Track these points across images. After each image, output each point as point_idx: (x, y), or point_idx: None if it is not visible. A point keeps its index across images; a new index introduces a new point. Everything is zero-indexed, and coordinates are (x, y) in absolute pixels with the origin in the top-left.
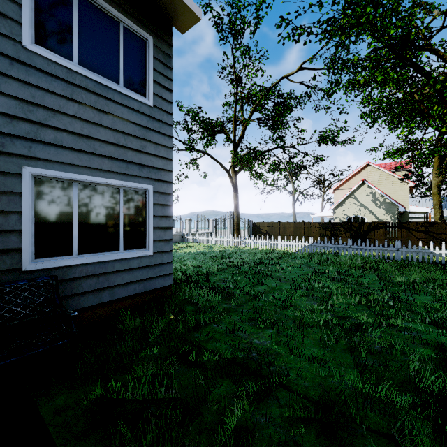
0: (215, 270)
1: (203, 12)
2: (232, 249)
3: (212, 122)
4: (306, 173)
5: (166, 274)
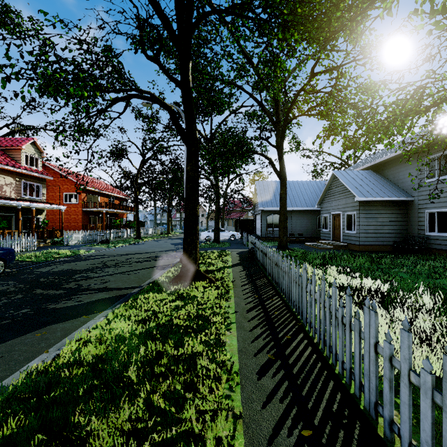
0: None
1: None
2: None
3: None
4: None
5: None
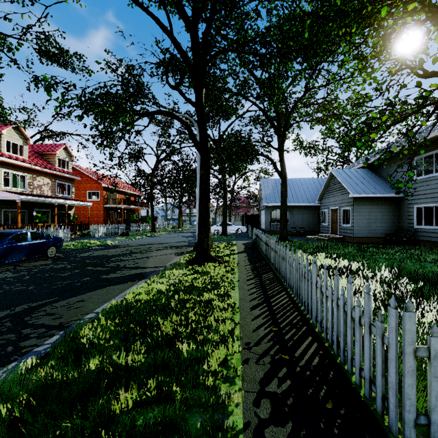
0: None
1: None
2: None
3: None
4: None
5: None
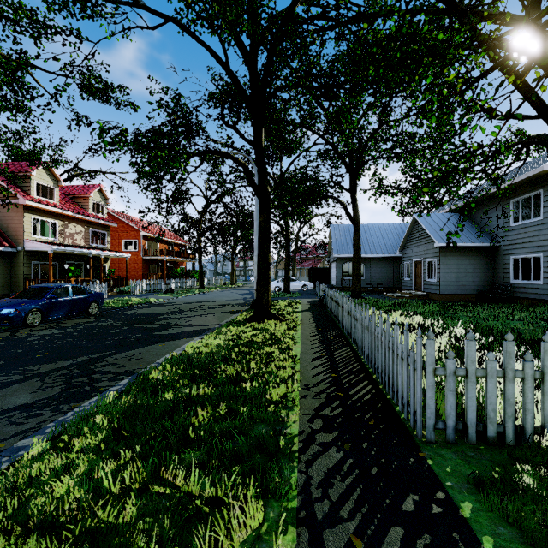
0: None
1: None
2: None
3: None
4: None
5: None
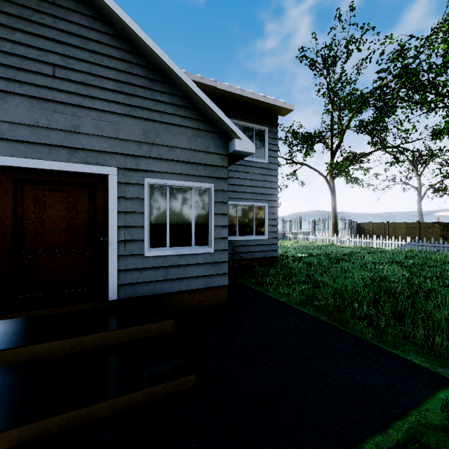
0: (307, 256)
1: (300, 62)
2: (327, 245)
3: (310, 135)
4: (435, 164)
5: (274, 250)
